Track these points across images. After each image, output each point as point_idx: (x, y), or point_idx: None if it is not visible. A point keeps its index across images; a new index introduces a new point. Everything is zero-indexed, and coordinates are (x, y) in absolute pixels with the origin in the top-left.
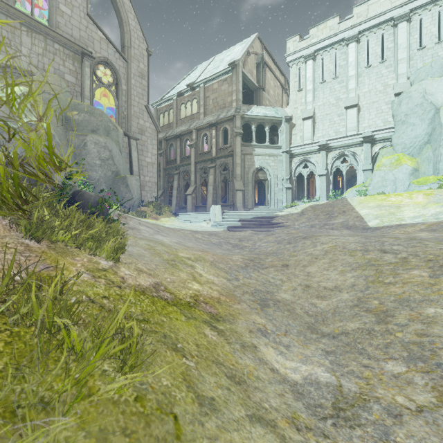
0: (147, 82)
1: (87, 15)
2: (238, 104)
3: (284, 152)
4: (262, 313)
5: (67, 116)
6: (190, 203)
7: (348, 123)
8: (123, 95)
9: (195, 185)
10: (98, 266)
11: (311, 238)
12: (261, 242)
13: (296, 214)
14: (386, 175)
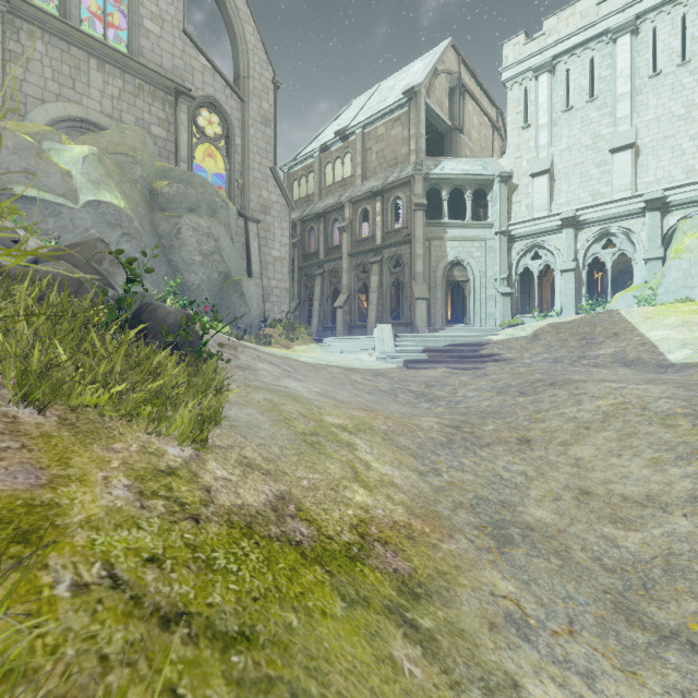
0: (273, 130)
1: (184, 33)
2: (419, 158)
3: (497, 233)
4: (504, 564)
5: (153, 189)
6: (341, 321)
7: (616, 178)
8: (237, 154)
9: (348, 292)
10: (159, 461)
11: (567, 385)
12: (467, 390)
13: (524, 338)
14: (693, 267)
